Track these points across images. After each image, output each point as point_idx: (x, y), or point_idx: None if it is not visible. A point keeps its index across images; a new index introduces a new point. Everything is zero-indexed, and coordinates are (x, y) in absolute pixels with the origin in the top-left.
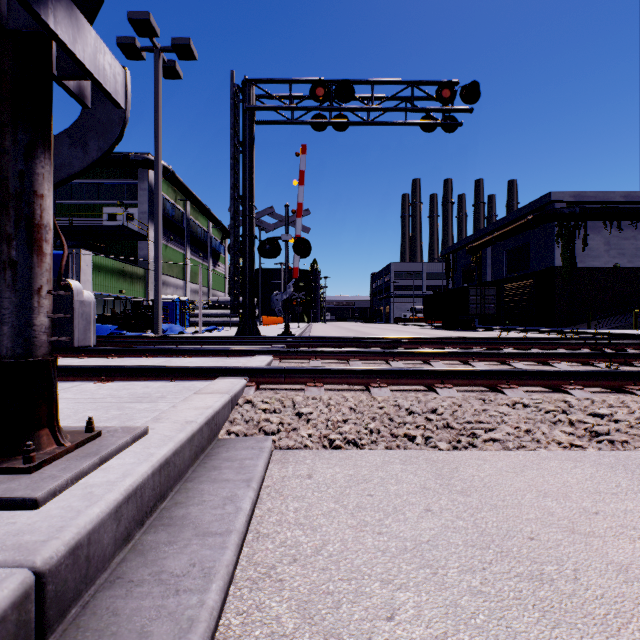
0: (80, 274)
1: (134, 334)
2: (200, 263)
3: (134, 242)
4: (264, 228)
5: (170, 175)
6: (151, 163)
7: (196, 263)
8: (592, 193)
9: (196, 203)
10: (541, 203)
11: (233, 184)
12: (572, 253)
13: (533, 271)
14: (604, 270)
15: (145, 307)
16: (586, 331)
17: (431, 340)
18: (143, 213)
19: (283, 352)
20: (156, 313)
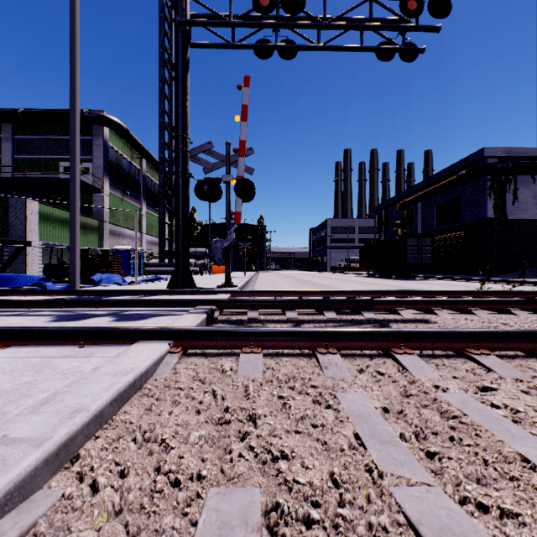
0: (25, 223)
1: (58, 285)
2: (156, 217)
3: (89, 195)
4: (203, 168)
5: (124, 132)
6: (105, 120)
7: (152, 217)
8: (523, 149)
9: (151, 161)
10: (474, 159)
11: (163, 111)
12: (503, 206)
13: (464, 223)
14: (533, 222)
15: (98, 257)
16: (533, 280)
17: (397, 294)
18: (98, 168)
19: (191, 334)
20: (72, 262)
